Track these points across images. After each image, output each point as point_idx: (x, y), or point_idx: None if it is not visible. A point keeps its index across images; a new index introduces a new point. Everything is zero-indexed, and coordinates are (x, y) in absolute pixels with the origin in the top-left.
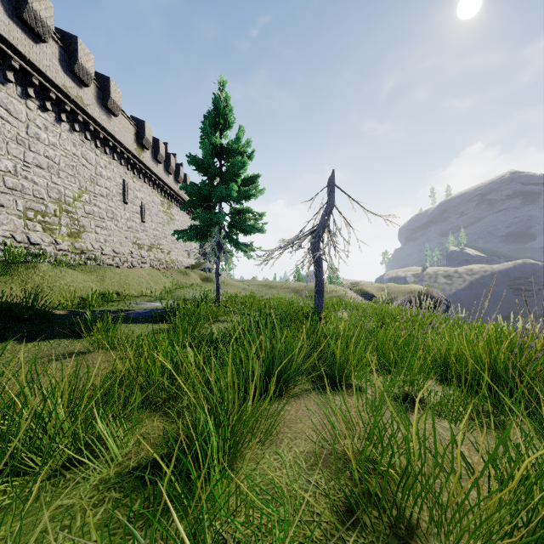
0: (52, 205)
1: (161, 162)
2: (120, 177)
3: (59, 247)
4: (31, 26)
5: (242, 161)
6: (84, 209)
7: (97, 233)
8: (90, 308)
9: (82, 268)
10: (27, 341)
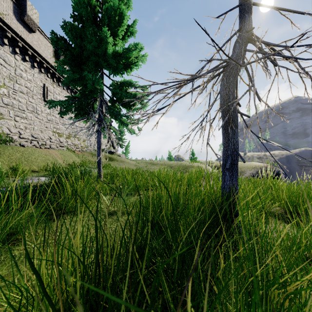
0: None
1: None
2: (40, 81)
3: None
4: None
5: (119, 12)
6: (2, 100)
7: (16, 121)
8: None
9: None
10: None
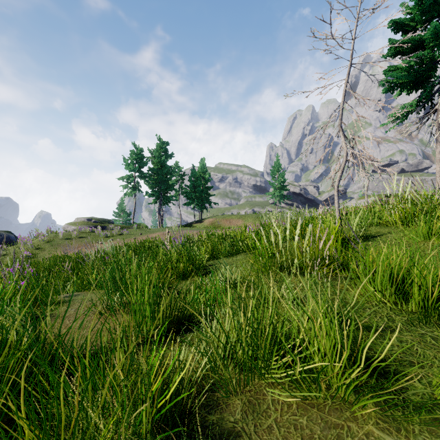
0: None
1: None
2: None
3: None
4: None
5: None
6: None
7: None
8: None
9: None
10: None
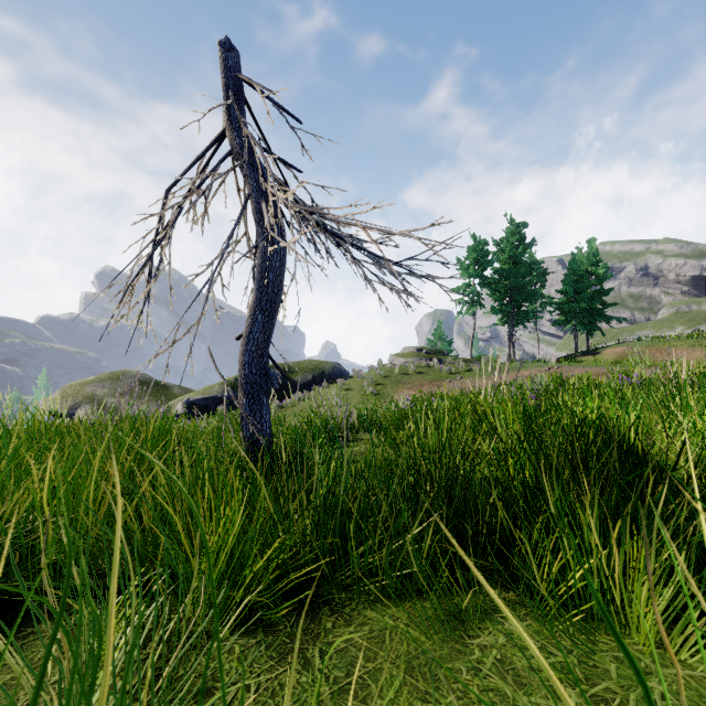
0: None
1: None
2: None
3: None
4: None
5: None
6: None
7: None
8: None
9: None
10: None
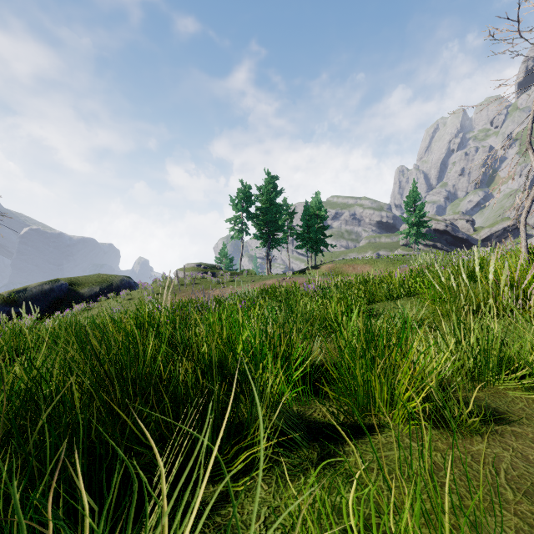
0: None
1: None
2: None
3: None
4: None
5: None
6: None
7: None
8: None
9: None
10: None
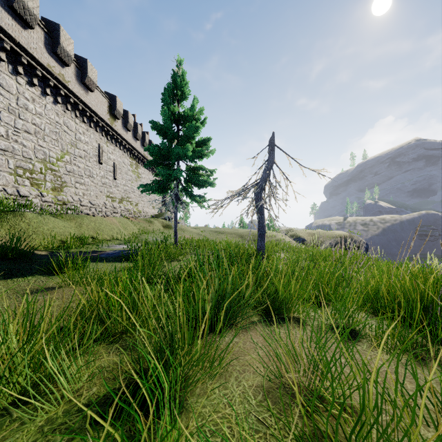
0: (38, 164)
1: (130, 130)
2: (96, 142)
3: (44, 199)
4: (20, 15)
5: (196, 125)
6: (66, 168)
7: (76, 188)
8: (68, 250)
9: (62, 216)
10: (8, 277)
